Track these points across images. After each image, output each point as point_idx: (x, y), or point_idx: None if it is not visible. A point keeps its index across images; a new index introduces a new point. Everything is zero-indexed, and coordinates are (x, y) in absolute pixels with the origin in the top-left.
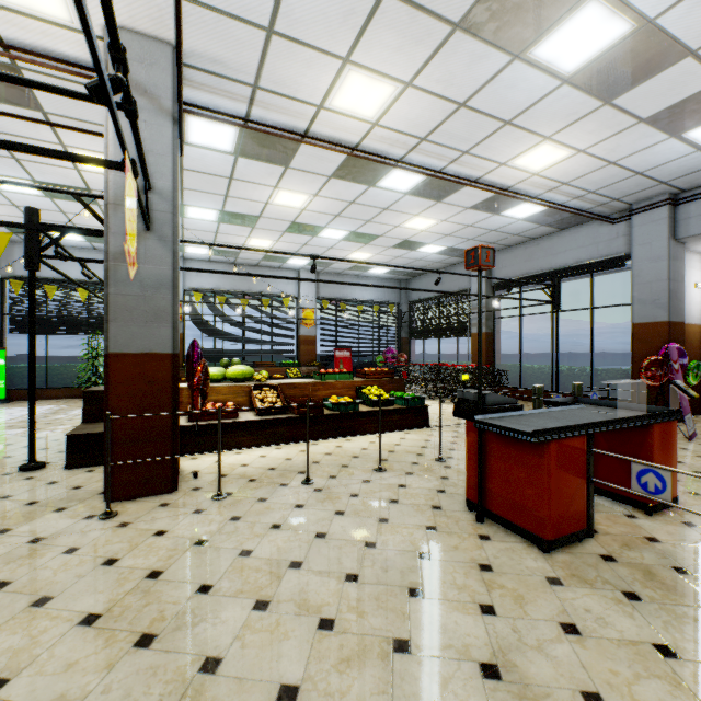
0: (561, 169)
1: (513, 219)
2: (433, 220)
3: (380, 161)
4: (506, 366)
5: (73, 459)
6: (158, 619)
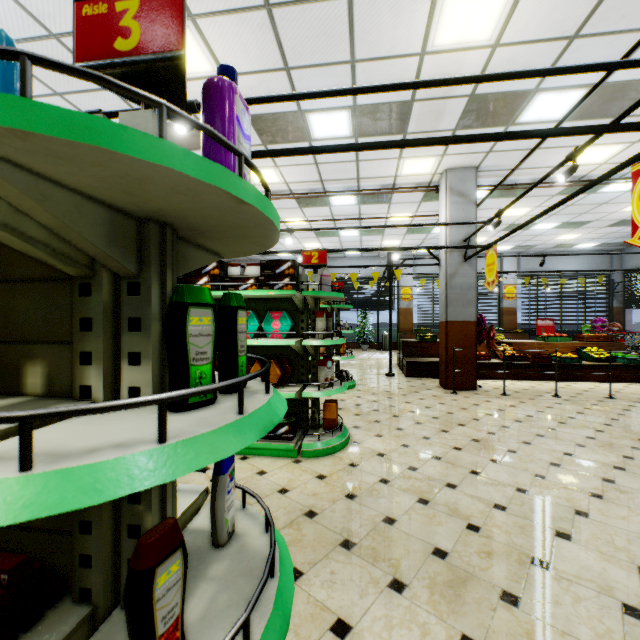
0: None
1: None
2: None
3: (604, 183)
4: None
5: (409, 373)
6: (517, 418)
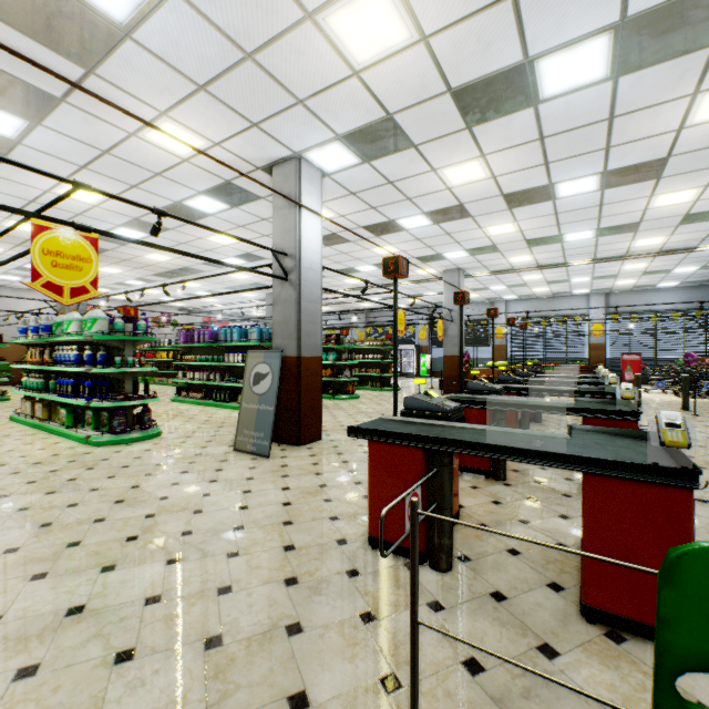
0: (678, 238)
1: None
2: (641, 264)
3: (547, 268)
4: None
5: (440, 387)
6: None
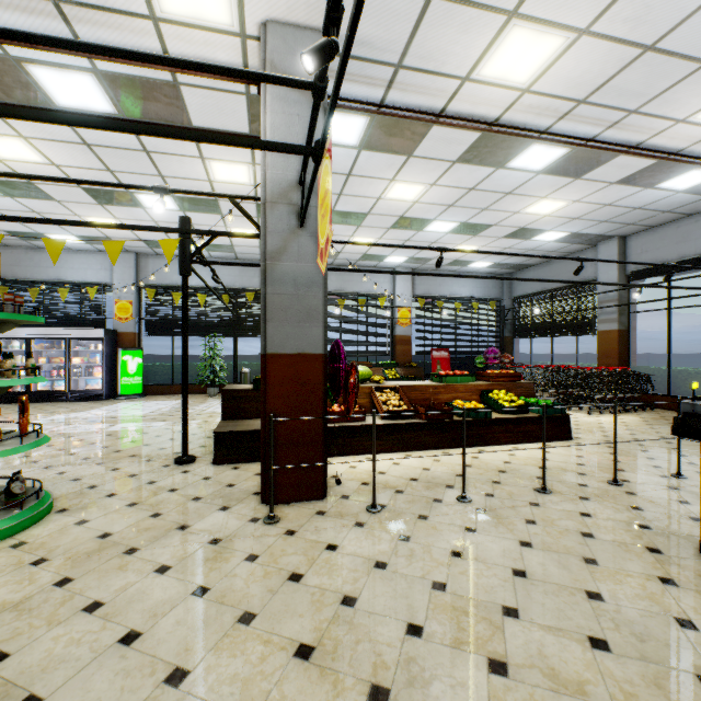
0: None
1: (669, 192)
2: (562, 202)
3: (524, 135)
4: (647, 369)
5: (220, 455)
6: (379, 665)
